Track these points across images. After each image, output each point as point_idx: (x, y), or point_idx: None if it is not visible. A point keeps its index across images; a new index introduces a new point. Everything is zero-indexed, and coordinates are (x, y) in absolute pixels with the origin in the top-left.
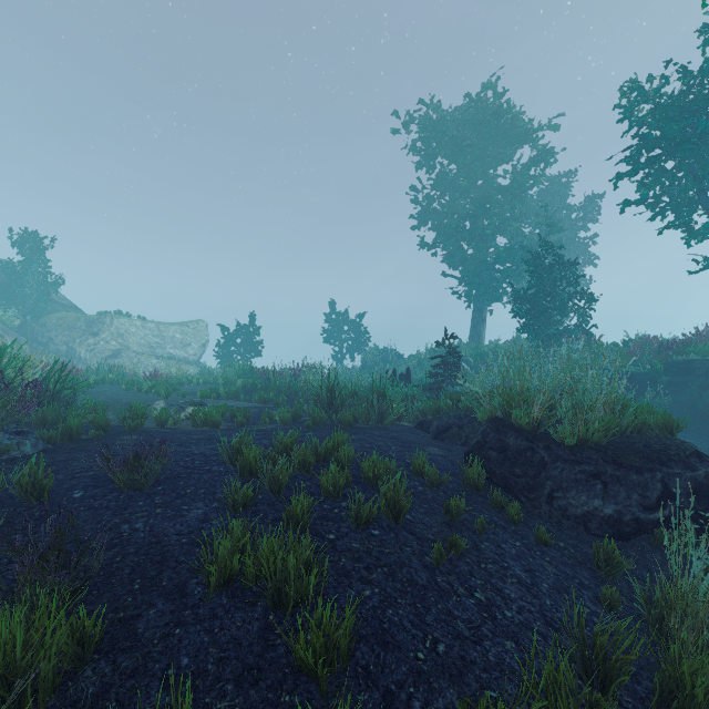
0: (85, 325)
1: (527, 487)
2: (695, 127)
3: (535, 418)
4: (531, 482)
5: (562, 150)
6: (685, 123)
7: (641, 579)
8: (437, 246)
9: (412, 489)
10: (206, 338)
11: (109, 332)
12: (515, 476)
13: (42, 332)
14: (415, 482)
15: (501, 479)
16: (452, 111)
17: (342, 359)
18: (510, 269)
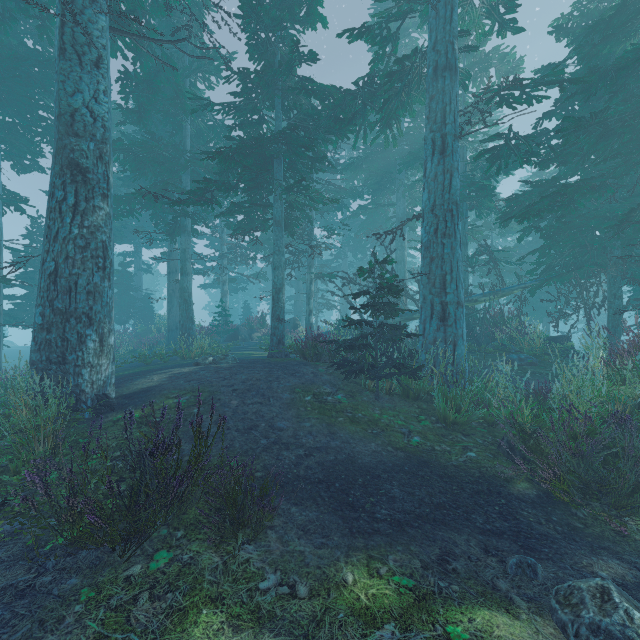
0: None
1: None
2: None
3: None
4: None
5: None
6: None
7: None
8: None
9: None
10: None
11: None
12: None
13: None
14: None
15: None
16: None
17: None
18: None
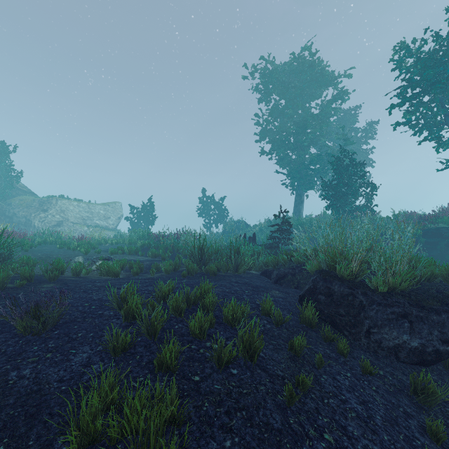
0: (38, 204)
1: (350, 324)
2: (444, 73)
3: (354, 270)
4: (352, 320)
5: (353, 91)
6: (437, 70)
7: (448, 403)
8: (272, 153)
9: (262, 327)
10: (121, 213)
11: (54, 209)
12: (340, 315)
13: (9, 209)
14: (264, 321)
15: (328, 316)
16: (282, 65)
17: (210, 227)
18: (319, 168)
